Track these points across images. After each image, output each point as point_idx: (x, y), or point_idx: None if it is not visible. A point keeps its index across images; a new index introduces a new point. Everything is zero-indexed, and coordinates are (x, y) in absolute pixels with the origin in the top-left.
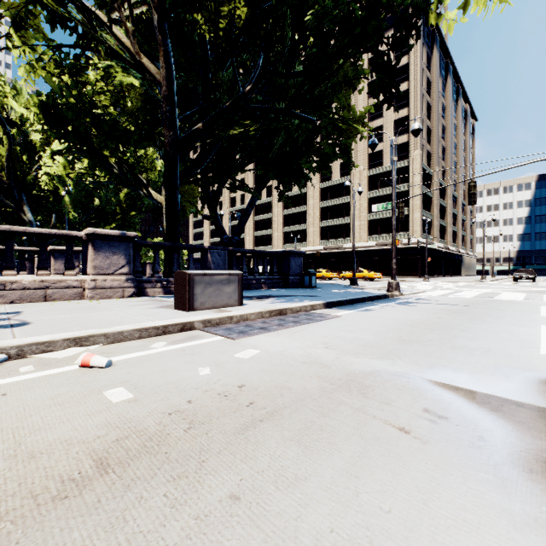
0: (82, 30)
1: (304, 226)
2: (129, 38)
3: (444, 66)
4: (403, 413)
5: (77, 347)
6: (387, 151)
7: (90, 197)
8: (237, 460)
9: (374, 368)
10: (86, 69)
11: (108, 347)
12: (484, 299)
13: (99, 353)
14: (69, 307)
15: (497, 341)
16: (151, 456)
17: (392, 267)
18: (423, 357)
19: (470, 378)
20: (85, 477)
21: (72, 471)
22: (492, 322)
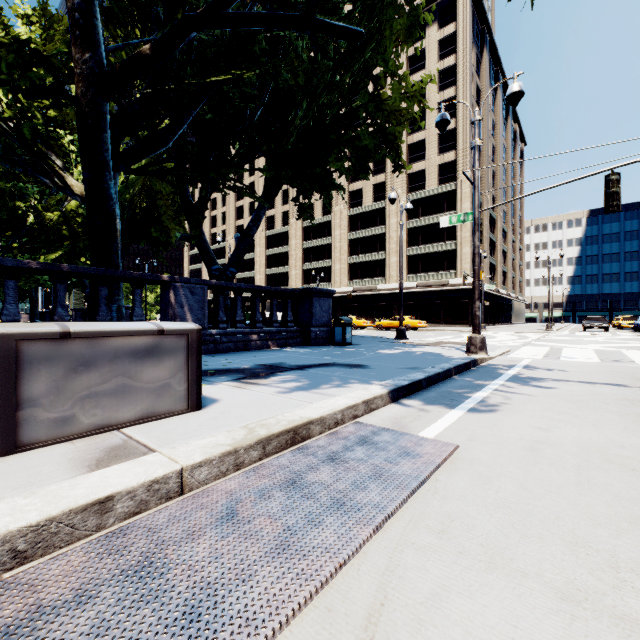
0: None
1: (329, 262)
2: None
3: (493, 75)
4: None
5: None
6: (430, 171)
7: None
8: None
9: None
10: None
11: None
12: (632, 367)
13: None
14: None
15: None
16: None
17: (475, 314)
18: None
19: None
20: None
21: None
22: None
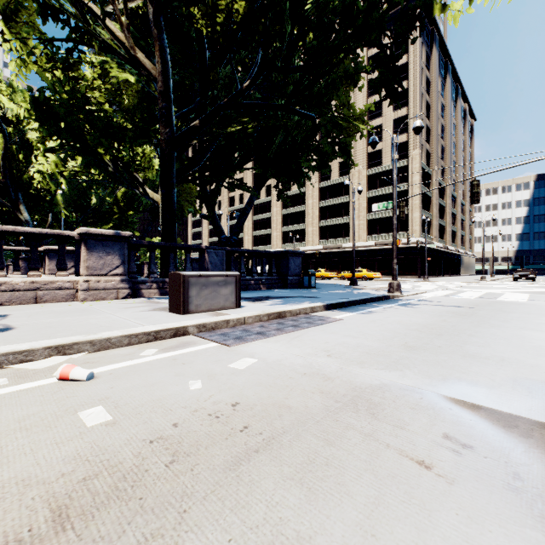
0: (74, 23)
1: (303, 226)
2: (123, 32)
3: (443, 65)
4: (420, 440)
5: (59, 356)
6: (386, 150)
7: (84, 196)
8: (226, 509)
9: (382, 382)
10: (79, 64)
11: (94, 356)
12: (487, 301)
13: (82, 363)
14: (59, 310)
15: (511, 348)
16: (122, 504)
17: (393, 267)
18: (434, 367)
19: (489, 393)
20: (36, 536)
21: (21, 527)
22: (501, 326)
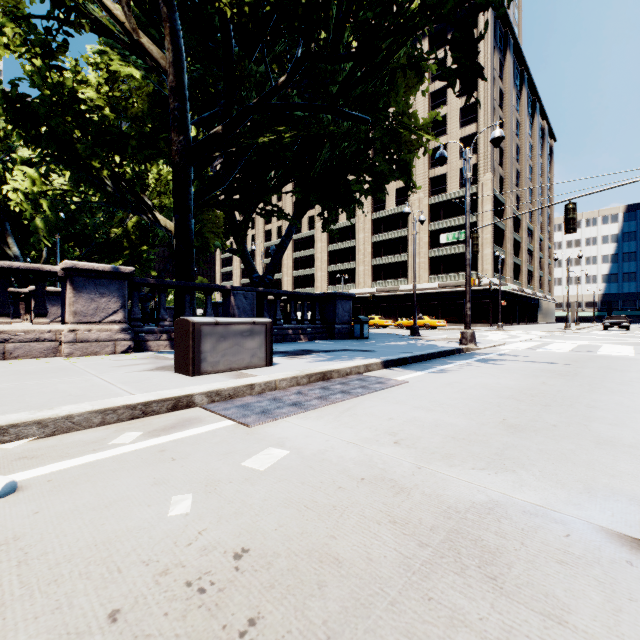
0: None
1: (353, 264)
2: (123, 9)
3: (518, 75)
4: None
5: None
6: (452, 175)
7: (73, 220)
8: None
9: (490, 496)
10: (66, 50)
11: (41, 444)
12: (586, 355)
13: (15, 458)
14: (28, 369)
15: None
16: None
17: (466, 313)
18: (562, 464)
19: None
20: None
21: None
22: (624, 392)
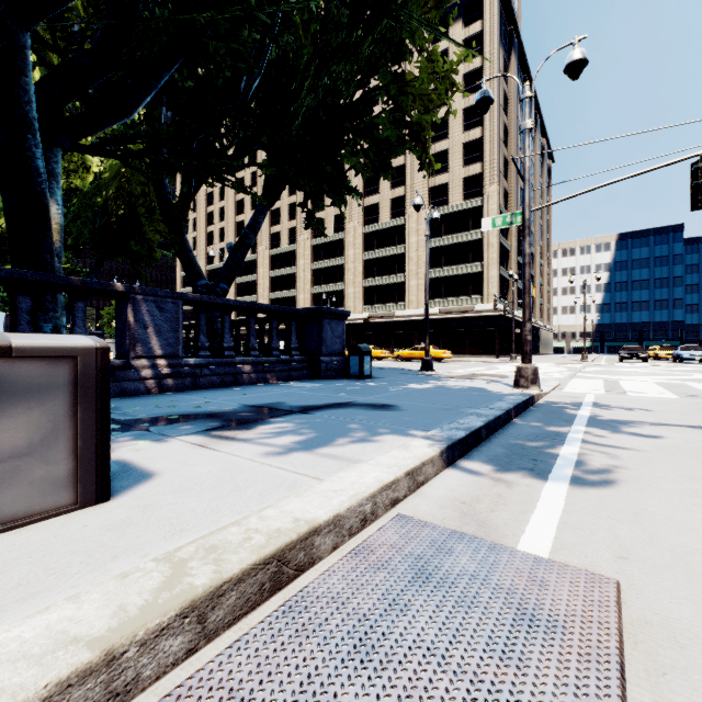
0: None
1: (342, 285)
2: None
3: (521, 82)
4: None
5: None
6: (454, 185)
7: None
8: None
9: None
10: None
11: None
12: None
13: None
14: None
15: None
16: None
17: (526, 338)
18: None
19: None
20: None
21: None
22: None
